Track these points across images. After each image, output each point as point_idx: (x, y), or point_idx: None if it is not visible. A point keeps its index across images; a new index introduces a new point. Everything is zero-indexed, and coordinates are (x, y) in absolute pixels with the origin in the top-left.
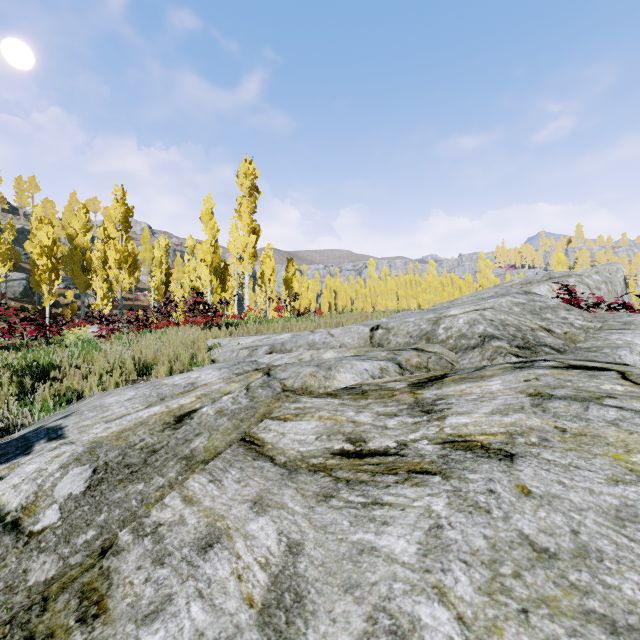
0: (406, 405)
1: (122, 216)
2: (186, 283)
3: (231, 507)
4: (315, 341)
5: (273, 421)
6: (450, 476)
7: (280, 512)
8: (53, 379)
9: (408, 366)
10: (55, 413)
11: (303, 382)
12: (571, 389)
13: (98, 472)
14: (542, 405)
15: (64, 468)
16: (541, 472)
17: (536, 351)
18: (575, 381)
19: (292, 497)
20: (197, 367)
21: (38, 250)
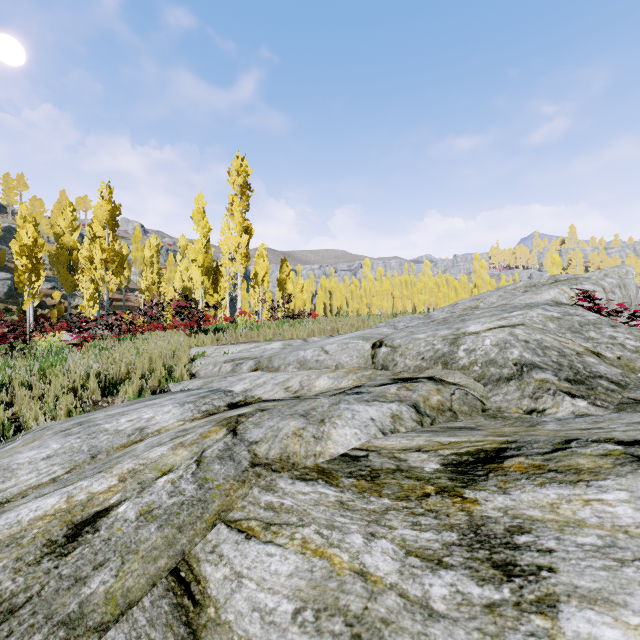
0: (455, 533)
1: (108, 214)
2: (178, 283)
3: None
4: (307, 358)
5: (229, 532)
6: None
7: None
8: None
9: (427, 409)
10: None
11: (283, 447)
12: None
13: None
14: None
15: None
16: None
17: (592, 386)
18: None
19: None
20: (174, 383)
21: (17, 249)
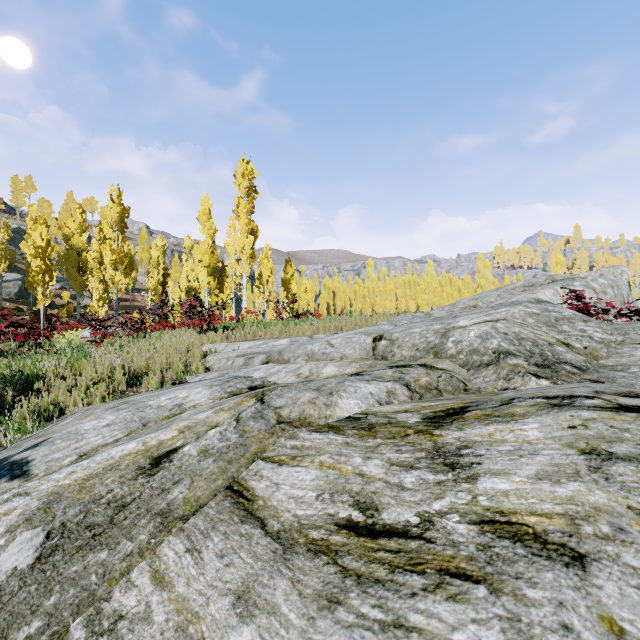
0: (424, 452)
1: (118, 216)
2: (184, 284)
3: (209, 600)
4: (314, 351)
5: (266, 463)
6: (500, 589)
7: (270, 620)
8: (37, 391)
9: (417, 387)
10: (31, 434)
11: (301, 411)
12: (633, 444)
13: (52, 537)
14: (602, 469)
15: (11, 532)
16: (629, 591)
17: (557, 370)
18: (634, 431)
19: (286, 595)
20: (190, 376)
21: (32, 251)
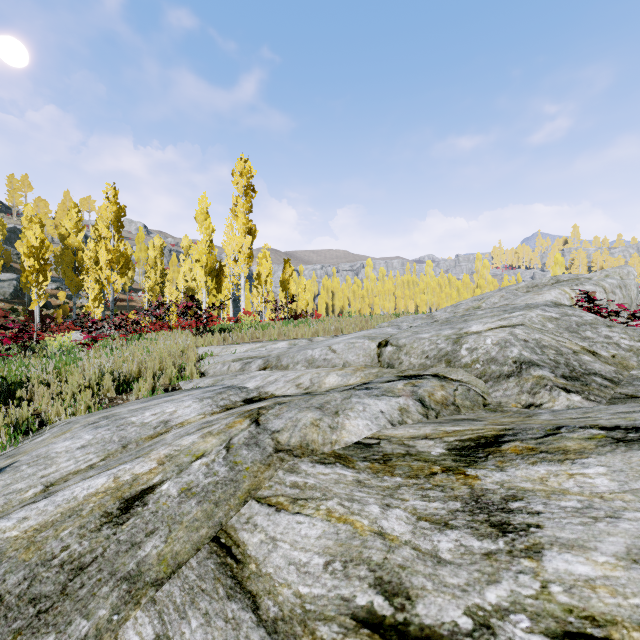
0: (459, 502)
1: (114, 215)
2: (181, 284)
3: None
4: (314, 357)
5: (261, 507)
6: None
7: None
8: (19, 399)
9: (432, 403)
10: (3, 452)
11: (302, 436)
12: None
13: None
14: None
15: None
16: None
17: (587, 382)
18: None
19: None
20: (184, 382)
21: (25, 250)
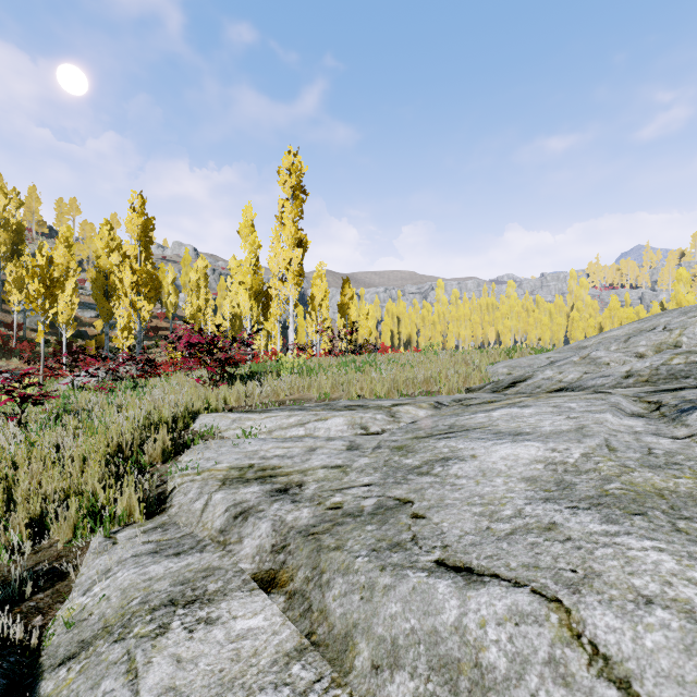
0: None
1: (140, 229)
2: (227, 310)
3: None
4: (483, 660)
5: None
6: None
7: None
8: None
9: None
10: None
11: None
12: None
13: None
14: None
15: None
16: None
17: None
18: None
19: None
20: (99, 540)
21: (30, 271)
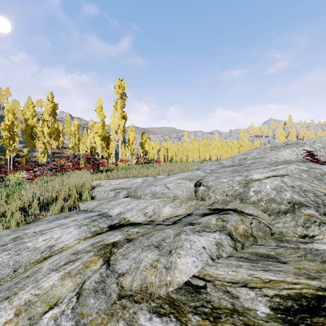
0: None
1: (51, 109)
2: (88, 144)
3: None
4: (156, 191)
5: None
6: None
7: None
8: None
9: (238, 236)
10: None
11: (143, 279)
12: None
13: None
14: None
15: None
16: None
17: None
18: None
19: None
20: (82, 203)
21: (3, 127)
